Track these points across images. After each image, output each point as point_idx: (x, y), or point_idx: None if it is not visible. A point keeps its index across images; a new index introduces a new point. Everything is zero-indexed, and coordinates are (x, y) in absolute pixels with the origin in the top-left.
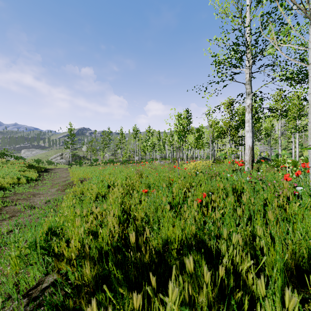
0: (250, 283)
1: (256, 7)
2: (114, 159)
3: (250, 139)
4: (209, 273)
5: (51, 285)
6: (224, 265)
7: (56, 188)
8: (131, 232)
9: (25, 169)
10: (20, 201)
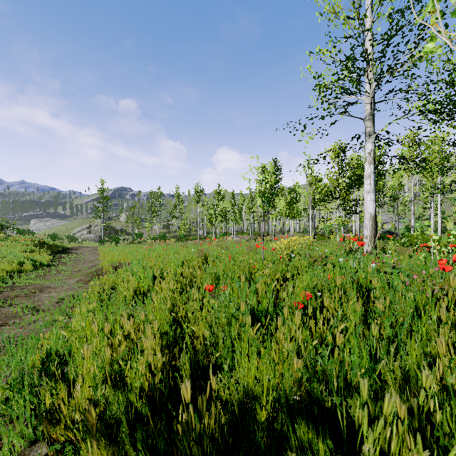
0: None
1: (383, 0)
2: (167, 234)
3: (372, 204)
4: None
5: None
6: (365, 454)
7: (76, 279)
8: (184, 366)
9: (34, 248)
10: (19, 299)
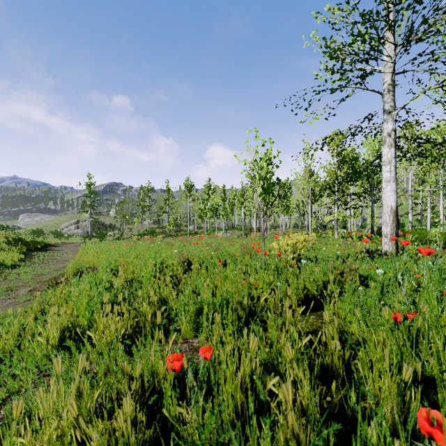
0: None
1: None
2: (157, 229)
3: (393, 195)
4: None
5: None
6: None
7: (30, 288)
8: None
9: (4, 246)
10: None
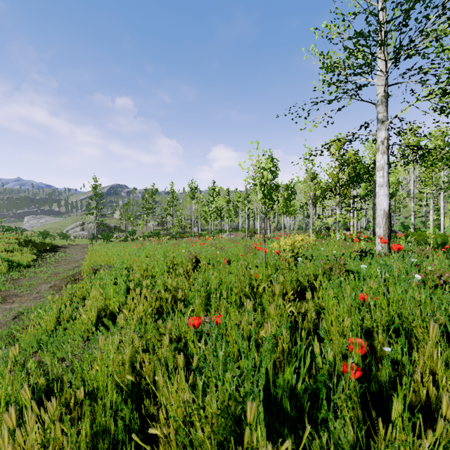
0: None
1: None
2: (161, 231)
3: (385, 199)
4: None
5: None
6: None
7: (50, 284)
8: None
9: (16, 247)
10: None
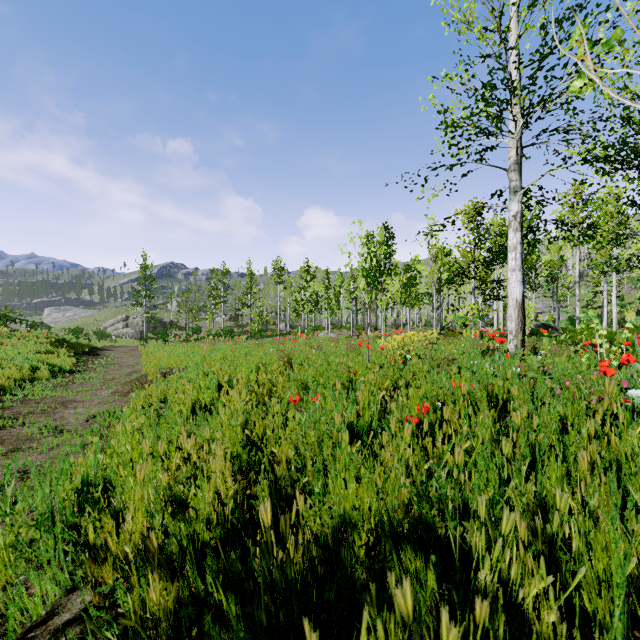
0: (545, 629)
1: (532, 7)
2: (235, 328)
3: (518, 287)
4: (454, 630)
5: (80, 617)
6: (481, 584)
7: (111, 390)
8: (263, 493)
9: (50, 348)
10: (34, 417)
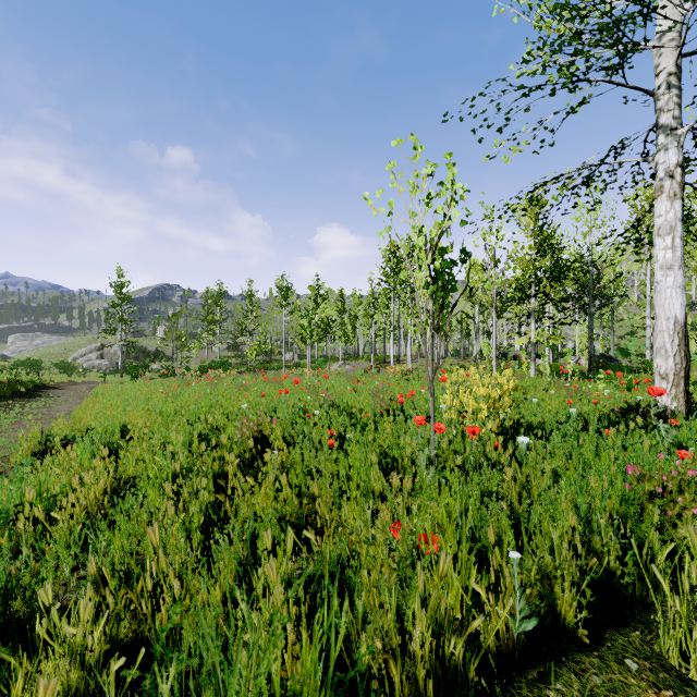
0: None
1: None
2: (233, 359)
3: (679, 296)
4: None
5: None
6: None
7: None
8: None
9: None
10: None
